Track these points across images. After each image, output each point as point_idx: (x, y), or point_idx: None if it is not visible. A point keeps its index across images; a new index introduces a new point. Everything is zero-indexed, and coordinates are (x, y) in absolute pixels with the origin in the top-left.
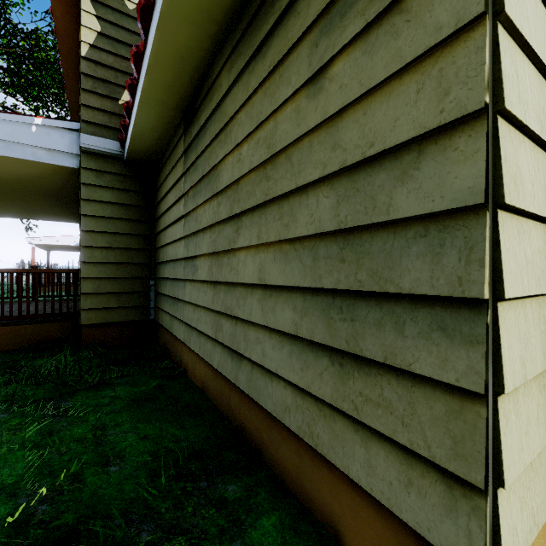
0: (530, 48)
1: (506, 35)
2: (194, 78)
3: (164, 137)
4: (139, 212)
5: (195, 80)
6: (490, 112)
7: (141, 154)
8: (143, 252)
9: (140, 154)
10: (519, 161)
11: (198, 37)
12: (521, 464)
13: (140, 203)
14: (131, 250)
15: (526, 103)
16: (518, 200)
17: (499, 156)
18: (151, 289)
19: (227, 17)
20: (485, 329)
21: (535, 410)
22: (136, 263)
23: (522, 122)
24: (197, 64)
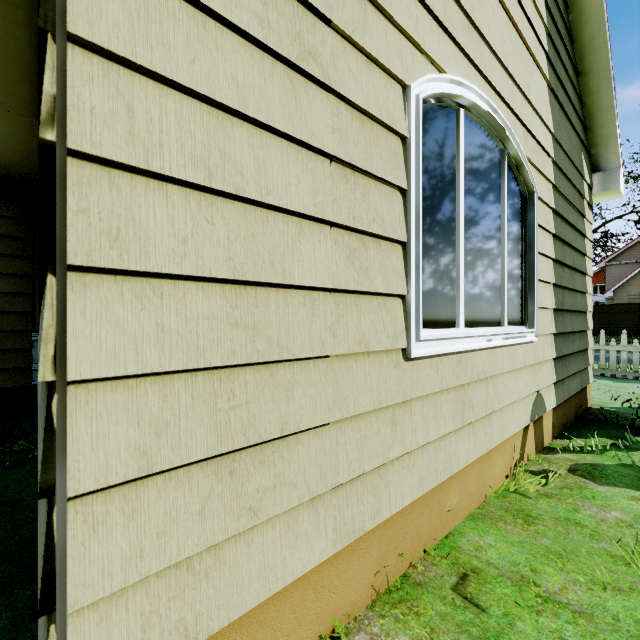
0: (171, 80)
1: (99, 60)
2: (27, 76)
3: (29, 149)
4: (14, 245)
5: (31, 78)
6: (59, 151)
7: (9, 169)
8: (21, 298)
9: (7, 169)
10: (141, 213)
11: (1, 21)
12: (134, 574)
13: (16, 233)
14: (2, 294)
15: (159, 145)
16: (120, 260)
17: (67, 207)
18: (34, 346)
19: (28, 1)
20: (45, 419)
21: (196, 503)
22: (9, 311)
23: (138, 167)
24: (21, 57)
